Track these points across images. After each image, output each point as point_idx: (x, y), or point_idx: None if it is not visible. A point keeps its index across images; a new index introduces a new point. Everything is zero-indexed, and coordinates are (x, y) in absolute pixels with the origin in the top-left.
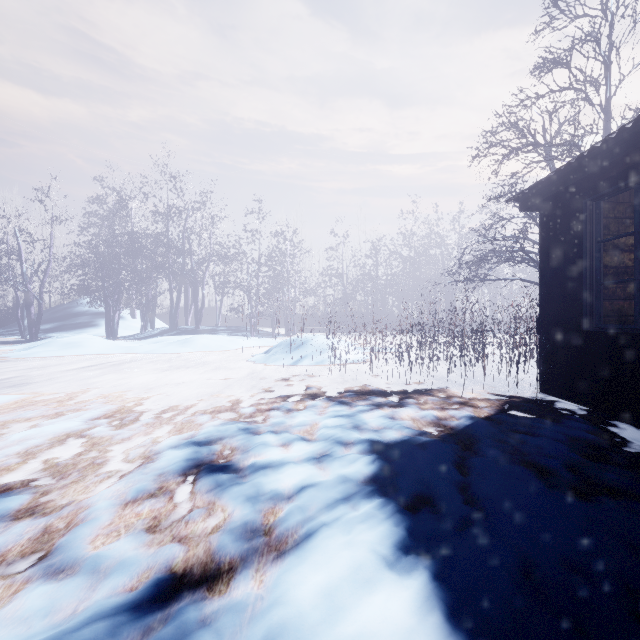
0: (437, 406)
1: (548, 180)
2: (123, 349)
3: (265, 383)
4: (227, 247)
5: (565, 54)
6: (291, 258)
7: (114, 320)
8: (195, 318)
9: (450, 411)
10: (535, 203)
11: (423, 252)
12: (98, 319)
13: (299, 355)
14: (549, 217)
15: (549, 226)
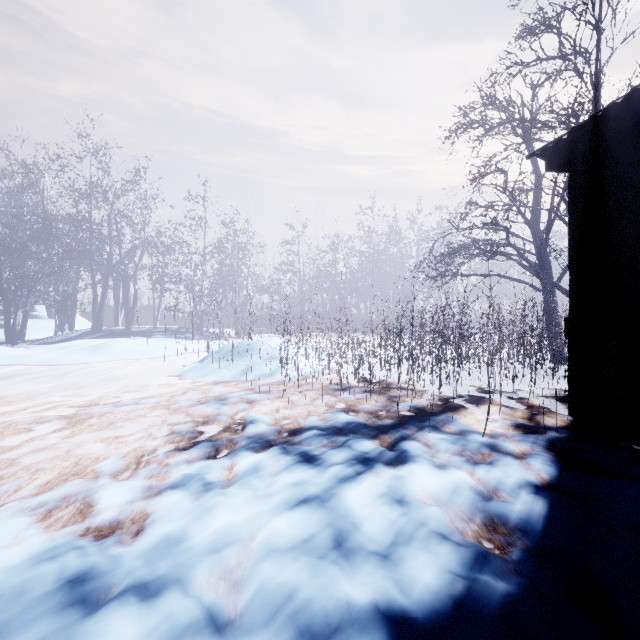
0: (459, 460)
1: (603, 116)
2: (6, 359)
3: (185, 415)
4: (165, 235)
5: (557, 14)
6: (242, 251)
7: (15, 320)
8: (125, 318)
9: (487, 474)
10: (576, 154)
11: (382, 250)
12: (2, 319)
13: (244, 366)
14: (590, 177)
15: (590, 189)
